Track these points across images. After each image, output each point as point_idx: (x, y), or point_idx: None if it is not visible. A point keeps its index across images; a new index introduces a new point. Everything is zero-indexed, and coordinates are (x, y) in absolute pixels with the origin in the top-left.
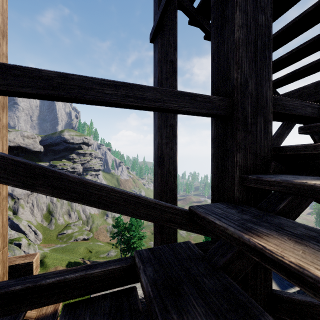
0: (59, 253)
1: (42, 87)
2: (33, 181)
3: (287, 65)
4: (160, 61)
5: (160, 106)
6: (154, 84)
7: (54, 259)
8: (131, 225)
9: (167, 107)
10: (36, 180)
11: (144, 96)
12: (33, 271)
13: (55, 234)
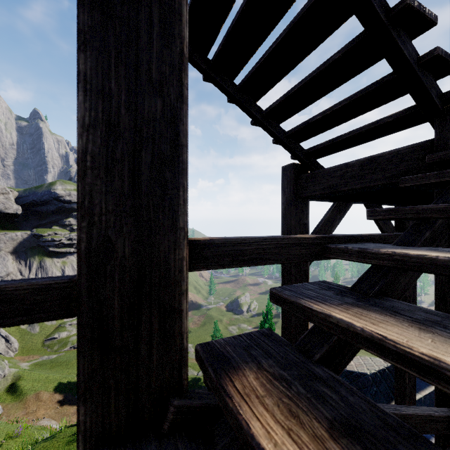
0: (46, 370)
1: None
2: None
3: (325, 129)
4: None
5: None
6: None
7: (35, 380)
8: None
9: None
10: None
11: None
12: None
13: (40, 340)
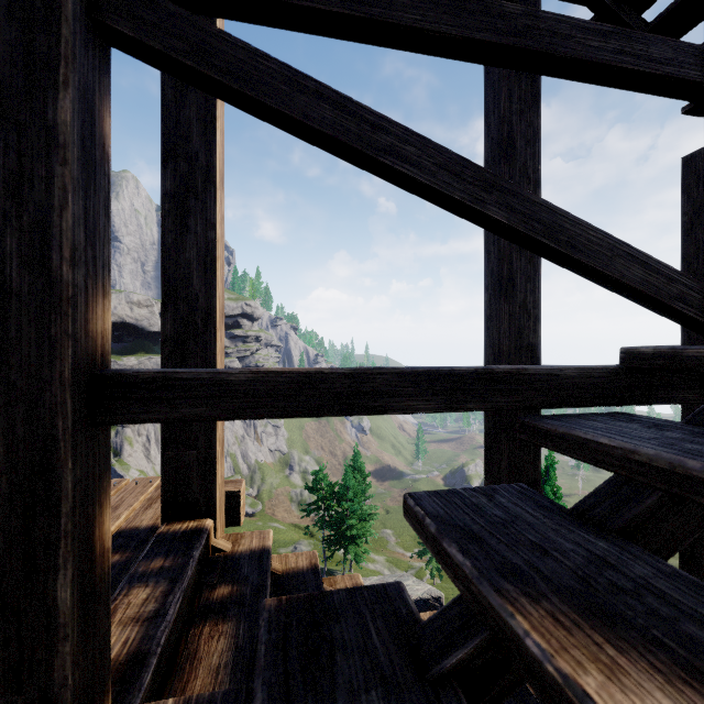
0: None
1: (504, 32)
2: (483, 195)
3: None
4: (507, 76)
5: (673, 73)
6: (487, 129)
7: None
8: (345, 489)
9: (683, 77)
10: (487, 193)
11: (647, 53)
12: (241, 509)
13: None
